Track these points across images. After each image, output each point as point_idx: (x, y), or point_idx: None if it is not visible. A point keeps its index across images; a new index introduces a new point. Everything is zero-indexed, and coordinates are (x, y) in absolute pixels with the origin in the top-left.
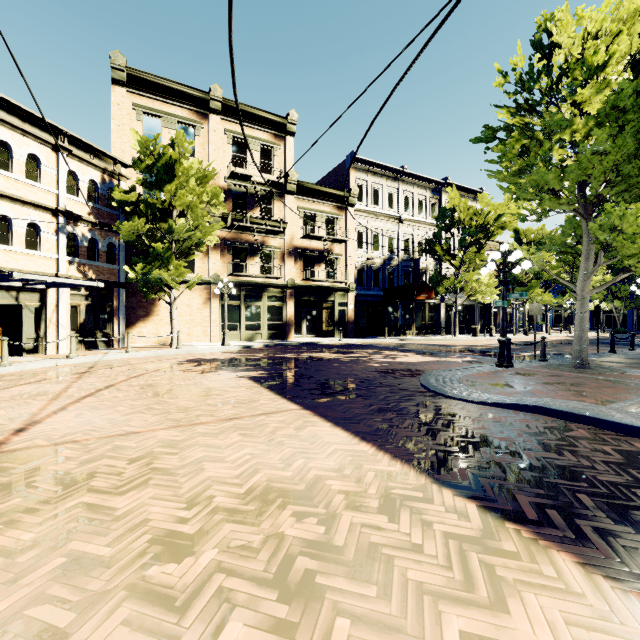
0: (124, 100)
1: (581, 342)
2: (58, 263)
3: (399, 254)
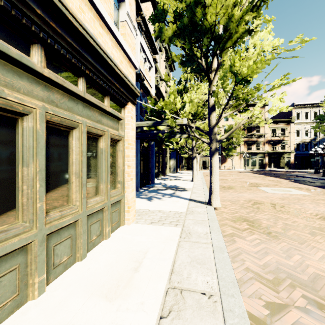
0: None
1: None
2: None
3: (320, 136)
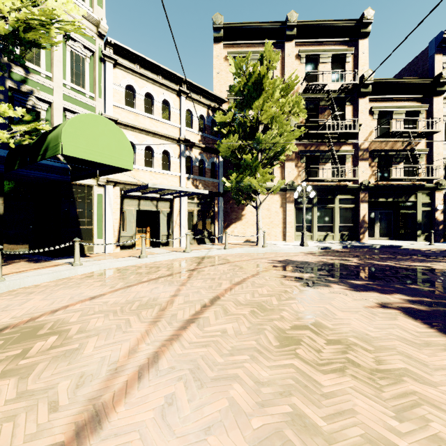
0: (221, 52)
1: None
2: (180, 179)
3: None
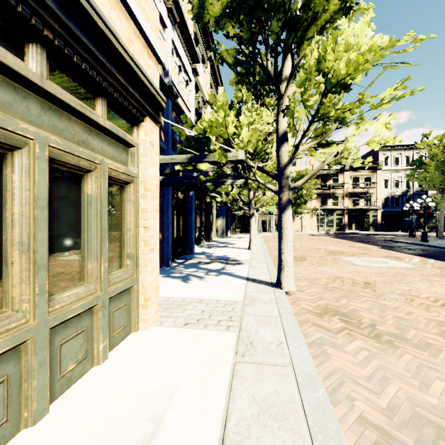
0: None
1: (439, 231)
2: None
3: (413, 188)
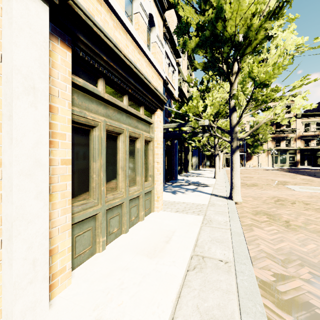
0: None
1: None
2: None
3: None
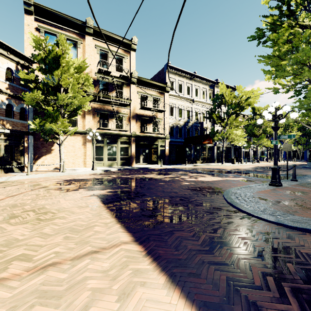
0: (32, 23)
1: None
2: None
3: (192, 119)
